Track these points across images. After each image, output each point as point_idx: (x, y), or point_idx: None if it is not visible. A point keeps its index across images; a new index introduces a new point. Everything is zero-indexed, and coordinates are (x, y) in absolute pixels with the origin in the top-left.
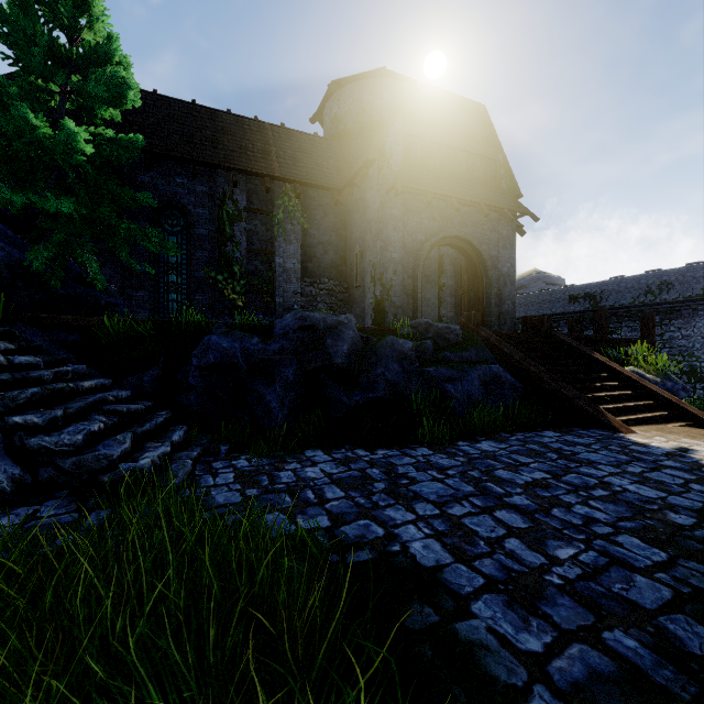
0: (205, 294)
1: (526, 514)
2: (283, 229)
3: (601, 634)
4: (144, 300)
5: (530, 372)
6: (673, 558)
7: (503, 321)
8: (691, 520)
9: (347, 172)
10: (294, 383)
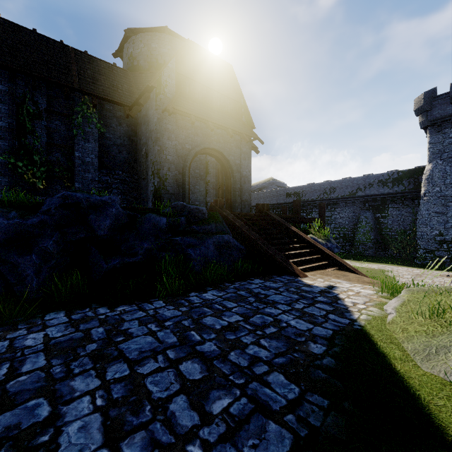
0: (4, 176)
1: (207, 362)
2: (81, 130)
3: None
4: None
5: (251, 239)
6: (303, 393)
7: (243, 206)
8: (323, 349)
9: (137, 95)
10: (55, 252)
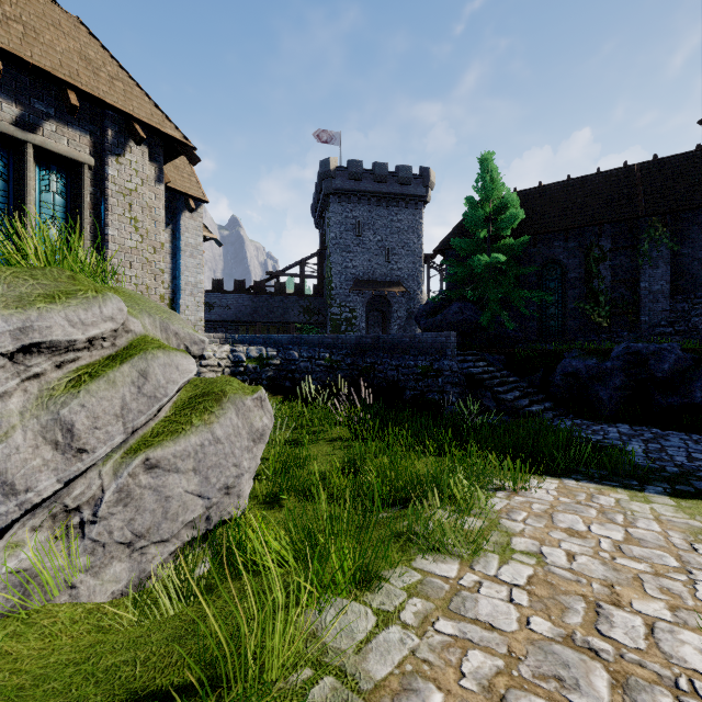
0: (575, 320)
1: None
2: (648, 258)
3: (667, 466)
4: (533, 328)
5: None
6: None
7: None
8: None
9: None
10: (621, 387)
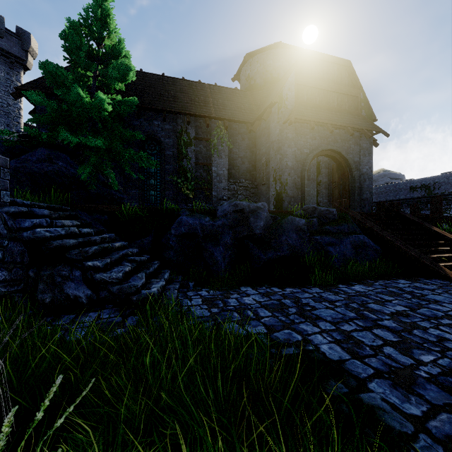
0: (170, 191)
1: (395, 332)
2: (217, 149)
3: None
4: (136, 195)
5: (386, 239)
6: None
7: (363, 205)
8: None
9: (256, 111)
10: (230, 245)
